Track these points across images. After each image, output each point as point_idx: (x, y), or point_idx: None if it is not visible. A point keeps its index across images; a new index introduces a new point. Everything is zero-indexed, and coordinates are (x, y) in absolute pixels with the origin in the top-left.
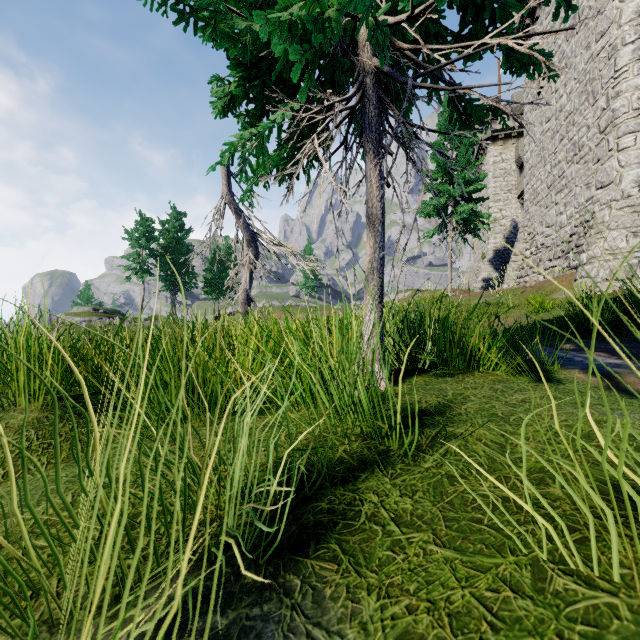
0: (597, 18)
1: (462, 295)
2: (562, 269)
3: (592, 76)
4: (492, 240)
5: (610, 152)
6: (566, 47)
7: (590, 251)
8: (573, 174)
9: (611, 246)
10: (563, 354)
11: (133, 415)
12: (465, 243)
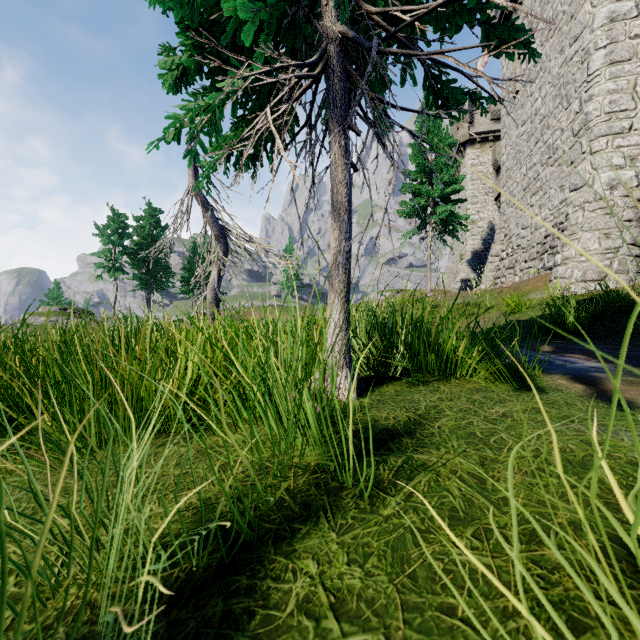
0: (571, 23)
1: (441, 295)
2: (537, 270)
3: (566, 80)
4: (470, 241)
5: (583, 155)
6: (541, 51)
7: (564, 252)
8: (548, 176)
9: (584, 247)
10: (542, 357)
11: (33, 441)
12: (444, 244)
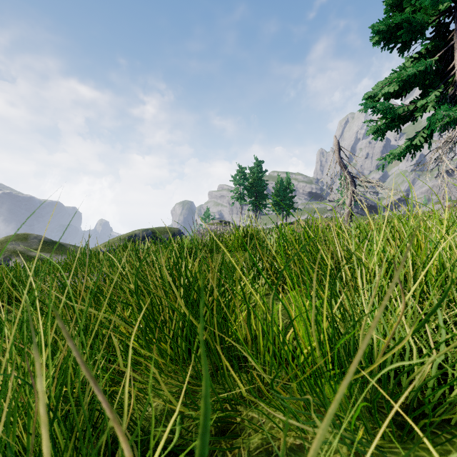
0: None
1: None
2: None
3: None
4: None
5: None
6: None
7: None
8: None
9: None
10: None
11: None
12: None
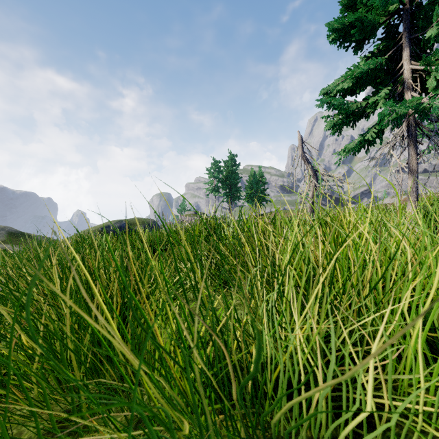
0: None
1: None
2: None
3: None
4: None
5: None
6: None
7: None
8: None
9: None
10: None
11: None
12: None
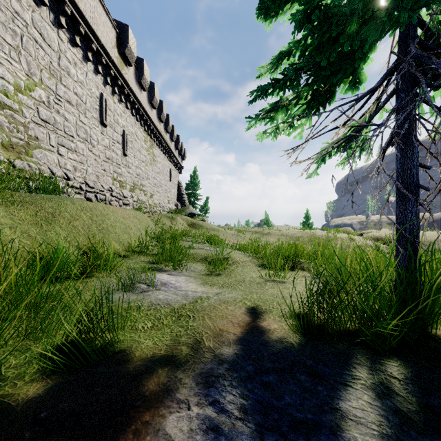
0: None
1: None
2: None
3: None
4: None
5: None
6: None
7: None
8: None
9: None
10: None
11: None
12: None
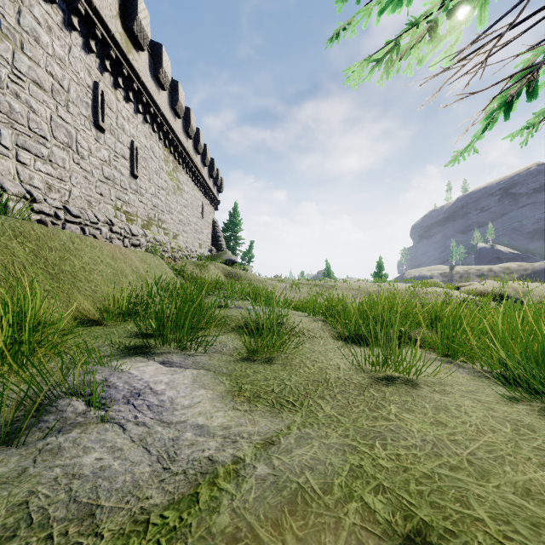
0: None
1: None
2: None
3: None
4: None
5: None
6: None
7: None
8: None
9: None
10: None
11: None
12: None
